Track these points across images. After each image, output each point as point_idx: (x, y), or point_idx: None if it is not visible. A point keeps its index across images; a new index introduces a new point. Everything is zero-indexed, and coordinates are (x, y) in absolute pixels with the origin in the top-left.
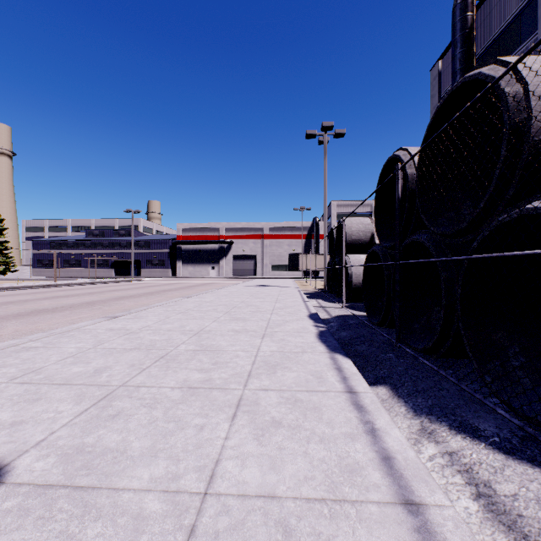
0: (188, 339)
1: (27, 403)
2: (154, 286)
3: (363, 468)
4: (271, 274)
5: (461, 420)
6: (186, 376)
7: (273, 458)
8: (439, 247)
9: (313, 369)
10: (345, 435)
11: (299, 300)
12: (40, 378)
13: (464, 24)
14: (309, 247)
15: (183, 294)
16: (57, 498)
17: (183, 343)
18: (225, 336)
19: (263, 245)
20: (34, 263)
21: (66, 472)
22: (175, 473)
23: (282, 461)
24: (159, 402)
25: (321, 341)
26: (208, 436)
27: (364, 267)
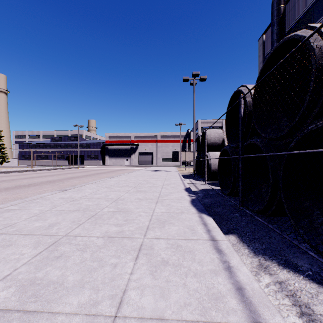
0: (110, 204)
1: (2, 248)
2: (91, 171)
3: (224, 296)
4: (162, 163)
5: (286, 259)
6: (107, 229)
7: (162, 288)
8: (267, 146)
9: (188, 224)
10: (210, 271)
11: (179, 179)
12: (13, 230)
13: (279, 12)
14: (185, 147)
15: (108, 176)
16: (12, 320)
17: (106, 207)
18: (133, 202)
19: (157, 146)
20: (20, 157)
21: (20, 299)
22: (95, 300)
23: (169, 291)
24: (88, 247)
25: (193, 206)
26: (119, 272)
27: (219, 159)
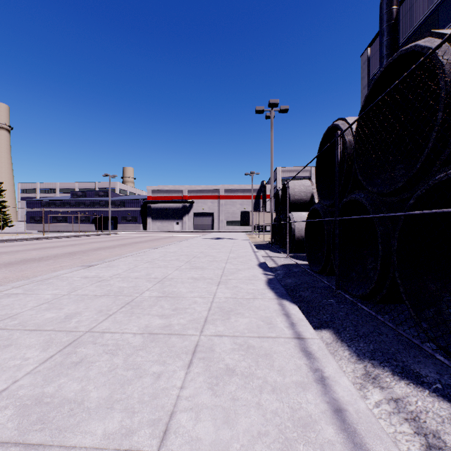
0: (153, 286)
1: None
2: (127, 239)
3: (316, 422)
4: (226, 228)
5: (403, 365)
6: (148, 322)
7: (227, 410)
8: (375, 204)
9: (263, 315)
10: (296, 384)
11: (250, 251)
12: (14, 324)
13: (390, 16)
14: (258, 206)
15: (151, 245)
16: None
17: (147, 290)
18: (185, 284)
19: (219, 204)
20: (27, 219)
21: (20, 426)
22: (129, 428)
23: (236, 414)
24: (120, 349)
25: (270, 288)
26: (164, 385)
27: (306, 223)
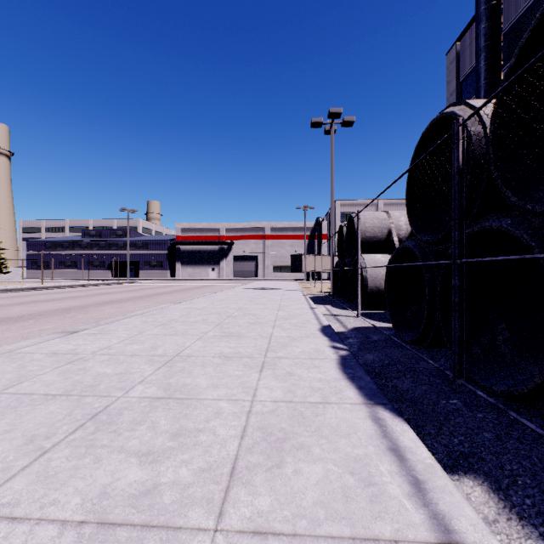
0: (153, 373)
1: None
2: (147, 289)
3: None
4: (273, 275)
5: None
6: (110, 477)
7: None
8: (541, 235)
9: (350, 453)
10: None
11: (306, 307)
12: None
13: None
14: (312, 248)
15: (175, 298)
16: None
17: (141, 382)
18: (207, 367)
19: (264, 246)
20: (28, 264)
21: None
22: None
23: None
24: None
25: (348, 378)
26: None
27: (389, 268)
